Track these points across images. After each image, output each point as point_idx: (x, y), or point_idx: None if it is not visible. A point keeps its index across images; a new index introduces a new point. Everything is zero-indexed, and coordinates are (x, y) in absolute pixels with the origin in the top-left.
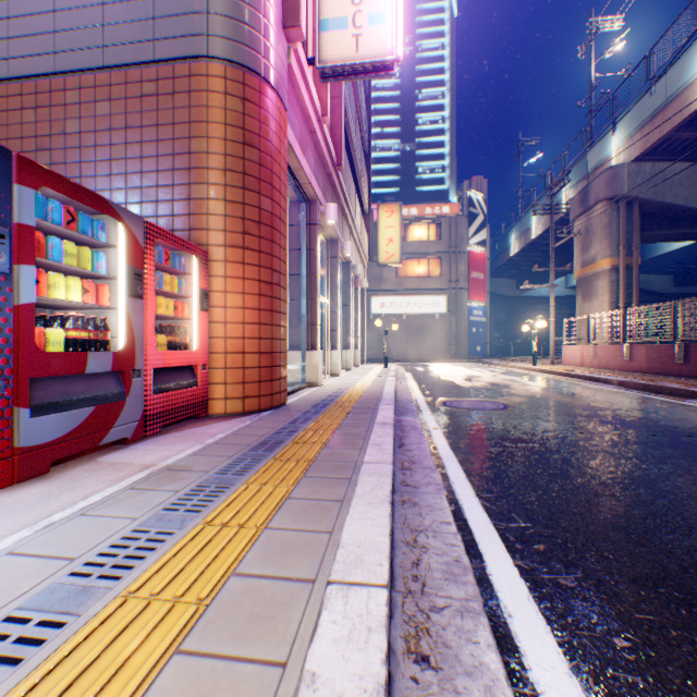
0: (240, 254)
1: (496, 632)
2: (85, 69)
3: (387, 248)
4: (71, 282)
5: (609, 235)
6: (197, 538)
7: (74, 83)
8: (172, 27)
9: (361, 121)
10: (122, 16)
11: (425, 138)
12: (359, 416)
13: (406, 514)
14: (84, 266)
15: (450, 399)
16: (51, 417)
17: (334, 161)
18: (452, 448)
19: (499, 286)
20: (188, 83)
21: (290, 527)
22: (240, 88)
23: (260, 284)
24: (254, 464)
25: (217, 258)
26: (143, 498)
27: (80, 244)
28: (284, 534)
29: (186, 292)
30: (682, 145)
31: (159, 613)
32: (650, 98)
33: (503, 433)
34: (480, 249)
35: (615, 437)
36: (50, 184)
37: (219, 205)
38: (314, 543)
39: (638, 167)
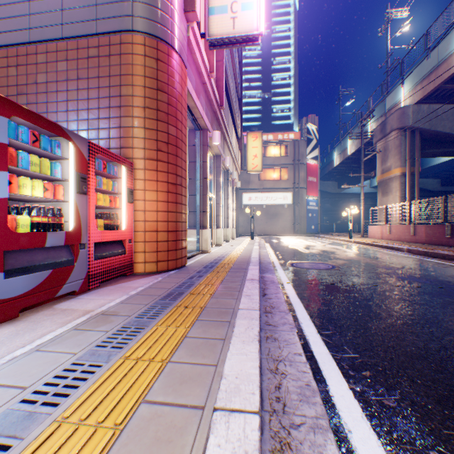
0: (154, 164)
1: (340, 446)
2: (50, 39)
3: (253, 161)
4: (35, 183)
5: (399, 152)
6: (118, 370)
7: (43, 49)
8: (109, 11)
9: (236, 77)
10: (75, 4)
11: (277, 90)
12: (235, 274)
13: (269, 347)
14: (45, 172)
15: (295, 261)
16: (20, 278)
17: (218, 103)
18: (299, 296)
19: (326, 186)
20: (120, 48)
21: (186, 361)
22: (154, 52)
23: (168, 185)
24: (162, 310)
25: (139, 167)
26: (82, 337)
27: (42, 157)
28: (182, 366)
29: (118, 190)
30: (448, 93)
31: (84, 438)
32: (427, 62)
33: (333, 286)
34: (314, 162)
35: (410, 289)
36: (19, 114)
37: (140, 131)
38: (203, 375)
39: (419, 107)
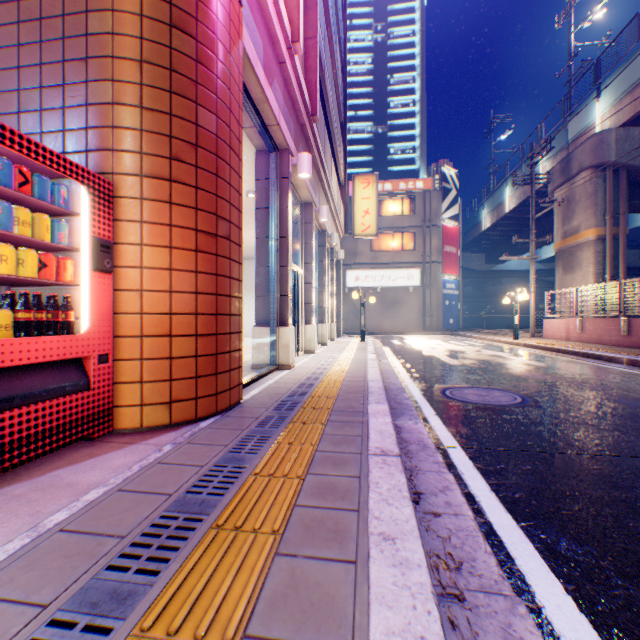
0: (164, 188)
1: None
2: None
3: (363, 220)
4: None
5: (594, 204)
6: None
7: None
8: None
9: (336, 87)
10: None
11: (396, 121)
12: (343, 432)
13: None
14: None
15: (447, 385)
16: None
17: (308, 109)
18: (505, 504)
19: (469, 261)
20: None
21: None
22: None
23: (198, 235)
24: None
25: (127, 193)
26: None
27: None
28: None
29: (73, 242)
30: None
31: None
32: None
33: (564, 461)
34: (453, 224)
35: None
36: None
37: (131, 113)
38: None
39: (627, 132)
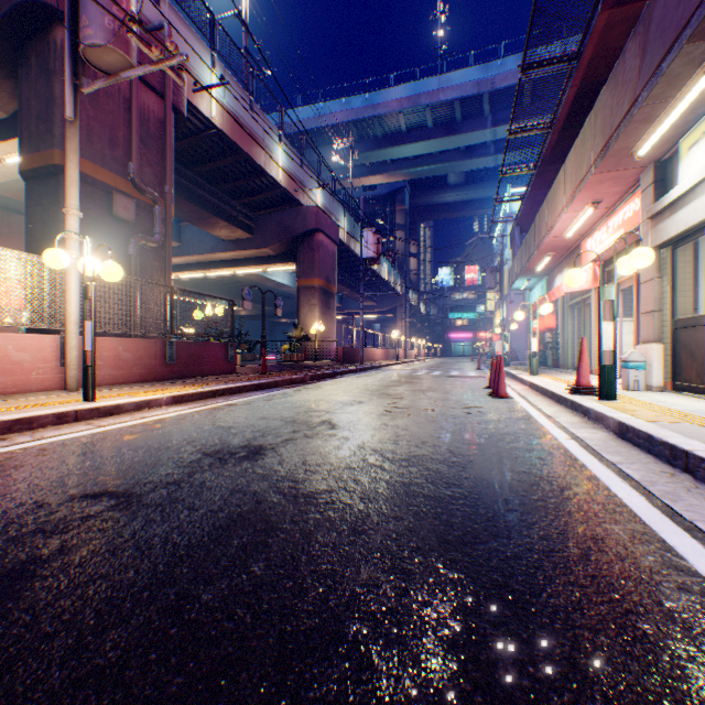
0: None
1: (628, 477)
2: None
3: None
4: None
5: None
6: None
7: None
8: None
9: None
10: None
11: None
12: None
13: None
14: None
15: None
16: None
17: None
18: None
19: None
20: None
21: None
22: None
23: None
24: None
25: None
26: None
27: None
28: None
29: None
30: None
31: None
32: None
33: None
34: None
35: None
36: None
37: None
38: None
39: None
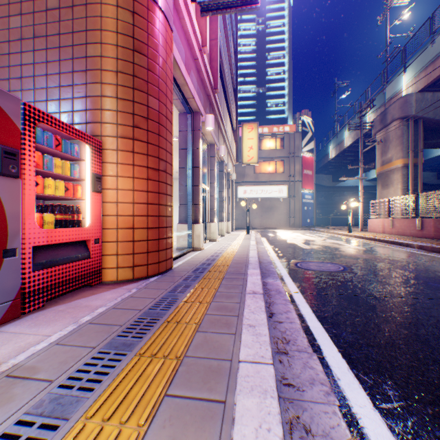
0: (130, 144)
1: None
2: None
3: (248, 153)
4: None
5: (401, 143)
6: None
7: None
8: None
9: (231, 66)
10: None
11: (272, 84)
12: (232, 283)
13: None
14: None
15: (299, 260)
16: None
17: (212, 85)
18: (318, 318)
19: (321, 180)
20: None
21: None
22: (130, 3)
23: (148, 170)
24: (113, 365)
25: (109, 147)
26: None
27: None
28: None
29: (80, 176)
30: None
31: None
32: (432, 47)
33: (357, 299)
34: (310, 155)
35: None
36: None
37: (111, 101)
38: None
39: (423, 95)
